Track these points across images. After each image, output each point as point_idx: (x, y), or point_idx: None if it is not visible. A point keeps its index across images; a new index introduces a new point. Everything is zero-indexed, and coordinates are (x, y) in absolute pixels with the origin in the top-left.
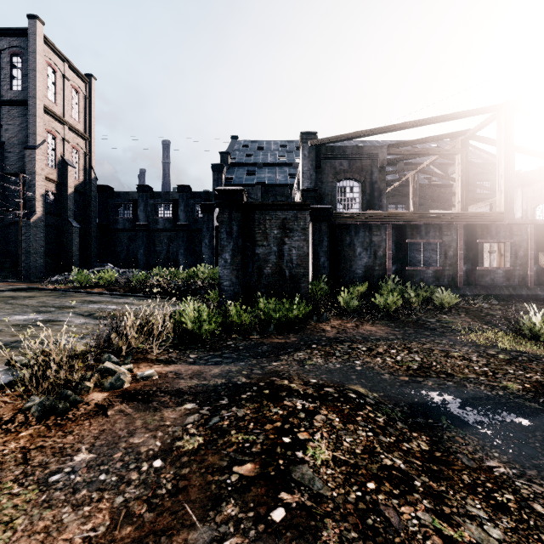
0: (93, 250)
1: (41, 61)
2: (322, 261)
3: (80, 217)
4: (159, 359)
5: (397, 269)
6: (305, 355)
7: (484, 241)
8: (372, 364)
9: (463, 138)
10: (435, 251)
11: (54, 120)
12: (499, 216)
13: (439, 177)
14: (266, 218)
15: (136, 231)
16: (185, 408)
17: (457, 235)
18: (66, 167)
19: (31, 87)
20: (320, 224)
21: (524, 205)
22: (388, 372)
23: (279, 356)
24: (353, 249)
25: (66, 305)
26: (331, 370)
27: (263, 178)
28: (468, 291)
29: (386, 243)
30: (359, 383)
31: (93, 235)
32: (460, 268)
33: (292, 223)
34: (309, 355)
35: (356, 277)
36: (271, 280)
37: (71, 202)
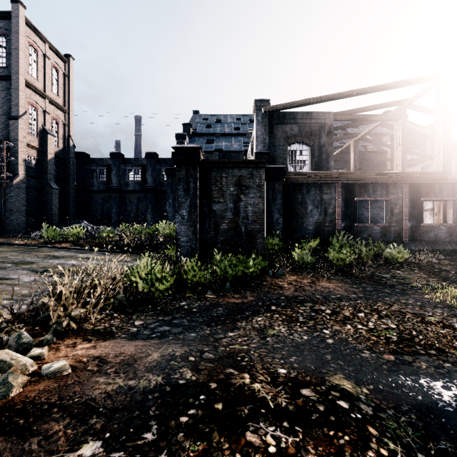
0: (71, 209)
1: (23, 41)
2: (276, 218)
3: (59, 180)
4: (95, 330)
5: (346, 226)
6: (265, 321)
7: (428, 199)
8: (344, 334)
9: (402, 106)
10: (382, 208)
11: (36, 94)
12: (443, 175)
13: (377, 144)
14: (222, 176)
15: (109, 193)
16: (80, 456)
17: (403, 194)
18: (47, 136)
19: (14, 63)
20: (273, 183)
21: (453, 168)
22: (366, 347)
23: (235, 322)
24: (304, 206)
25: (26, 261)
26: (299, 345)
27: (220, 146)
28: (414, 246)
29: (336, 201)
30: (338, 369)
31: (71, 195)
32: (405, 224)
33: (248, 180)
34: (270, 321)
35: (307, 233)
36: (227, 236)
37: (51, 167)
